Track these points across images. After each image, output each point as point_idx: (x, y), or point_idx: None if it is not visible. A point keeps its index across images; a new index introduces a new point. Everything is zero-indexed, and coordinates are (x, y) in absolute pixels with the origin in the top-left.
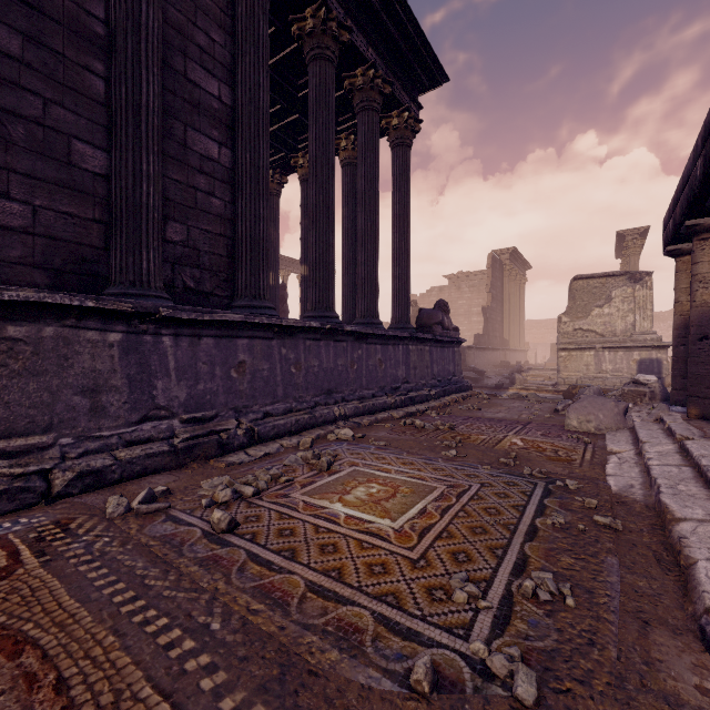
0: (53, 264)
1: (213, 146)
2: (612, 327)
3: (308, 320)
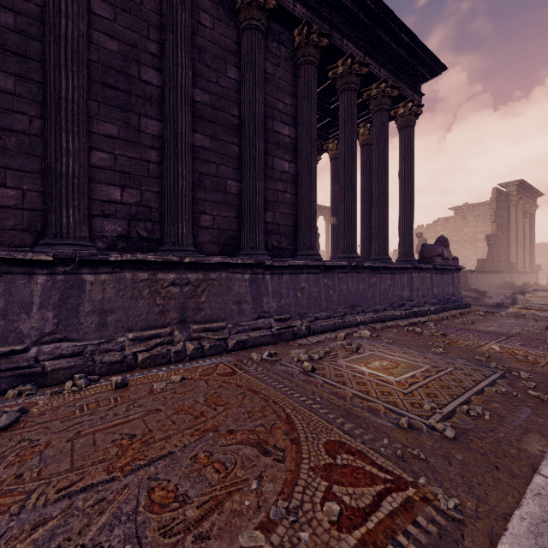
0: (220, 241)
1: (286, 164)
2: None
3: (339, 259)
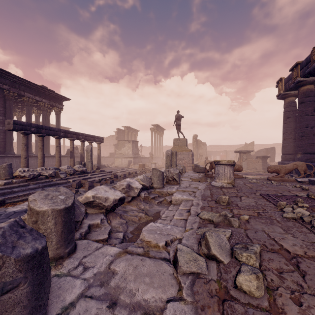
0: None
1: (1, 127)
2: (125, 153)
3: None
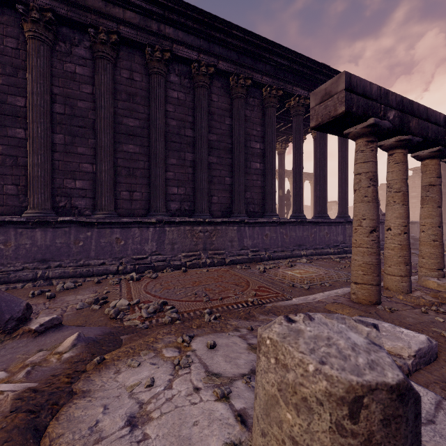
0: (222, 210)
1: (258, 165)
2: None
3: (292, 217)
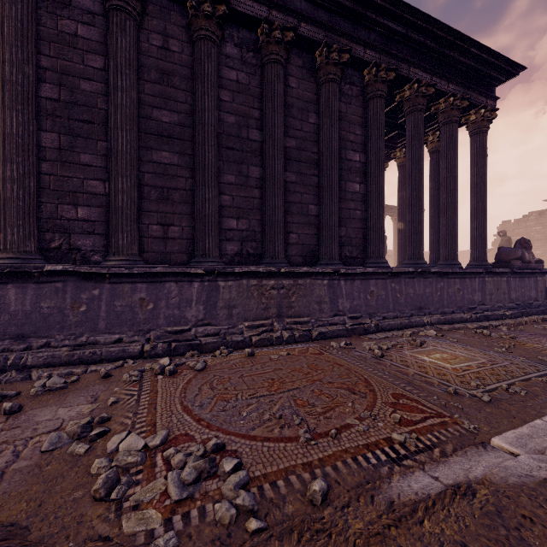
0: (303, 254)
1: (357, 186)
2: None
3: (406, 265)
